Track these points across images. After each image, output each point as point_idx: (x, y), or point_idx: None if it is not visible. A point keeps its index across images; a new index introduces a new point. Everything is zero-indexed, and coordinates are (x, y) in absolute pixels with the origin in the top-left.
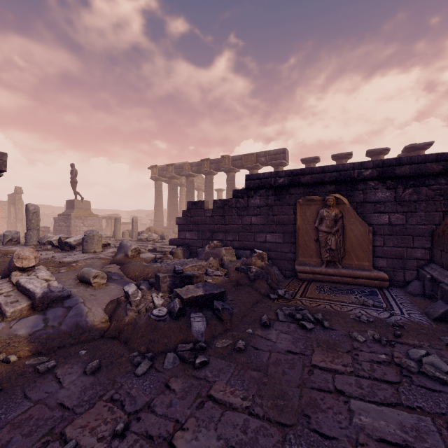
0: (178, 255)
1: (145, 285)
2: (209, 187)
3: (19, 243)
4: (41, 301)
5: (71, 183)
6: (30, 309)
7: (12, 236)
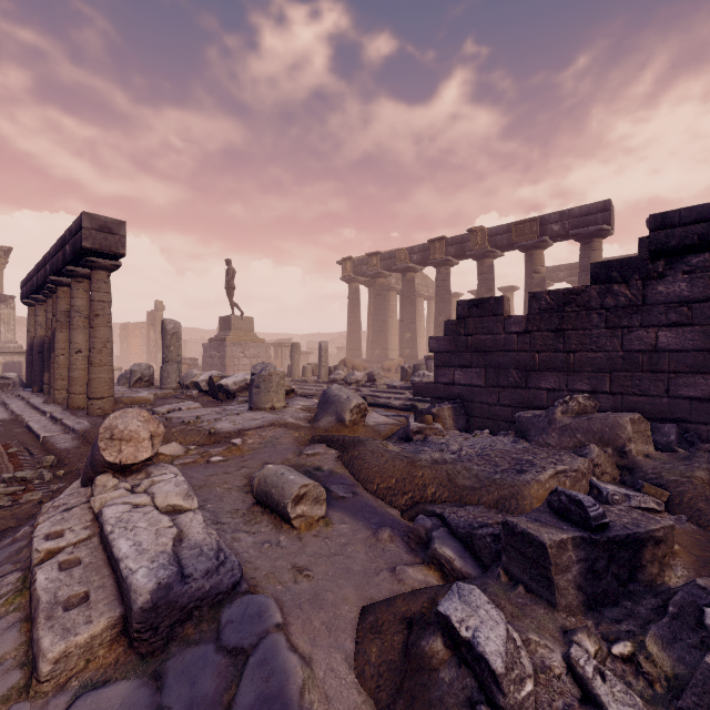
0: (443, 421)
1: (446, 539)
2: (444, 289)
3: (152, 385)
4: (149, 620)
5: (227, 290)
6: (117, 639)
7: (142, 372)
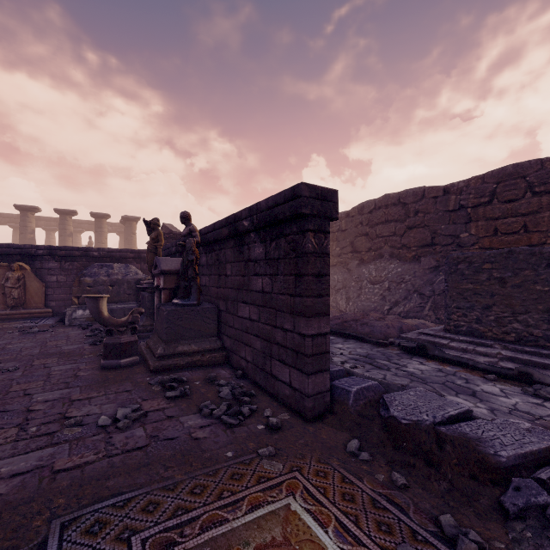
0: None
1: None
2: None
3: None
4: None
5: None
6: None
7: None
